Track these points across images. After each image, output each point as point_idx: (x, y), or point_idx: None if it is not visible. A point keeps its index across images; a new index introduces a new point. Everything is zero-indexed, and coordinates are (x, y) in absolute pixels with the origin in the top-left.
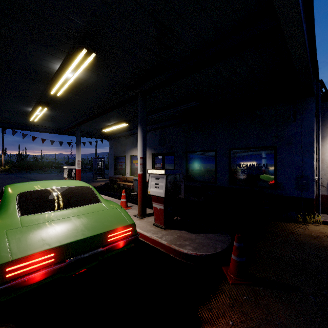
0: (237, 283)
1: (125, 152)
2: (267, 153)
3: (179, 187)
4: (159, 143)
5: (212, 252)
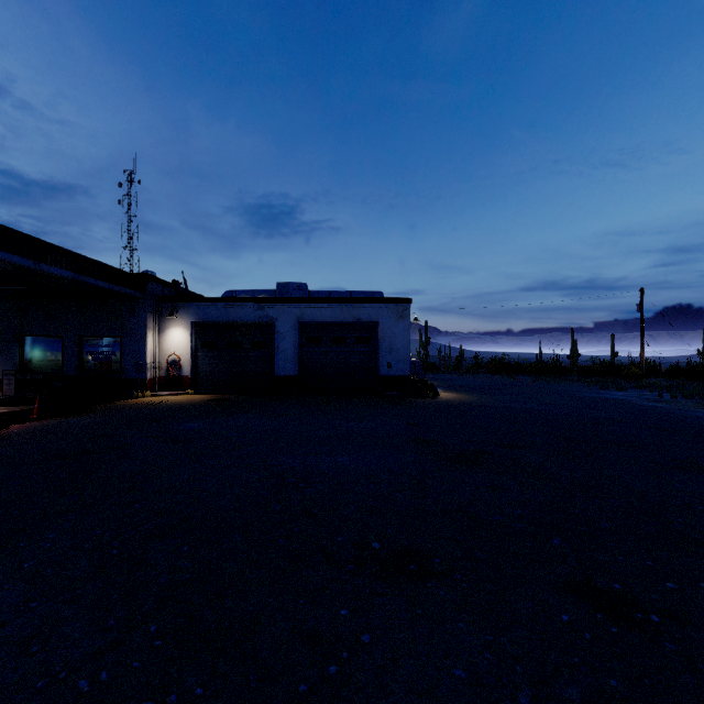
0: (36, 417)
1: None
2: (116, 342)
3: None
4: None
5: (23, 409)
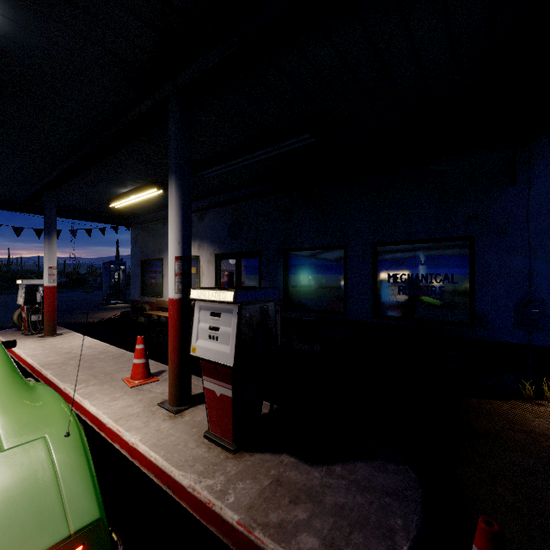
0: None
1: (162, 251)
2: (454, 252)
3: (275, 337)
4: (230, 233)
5: None
